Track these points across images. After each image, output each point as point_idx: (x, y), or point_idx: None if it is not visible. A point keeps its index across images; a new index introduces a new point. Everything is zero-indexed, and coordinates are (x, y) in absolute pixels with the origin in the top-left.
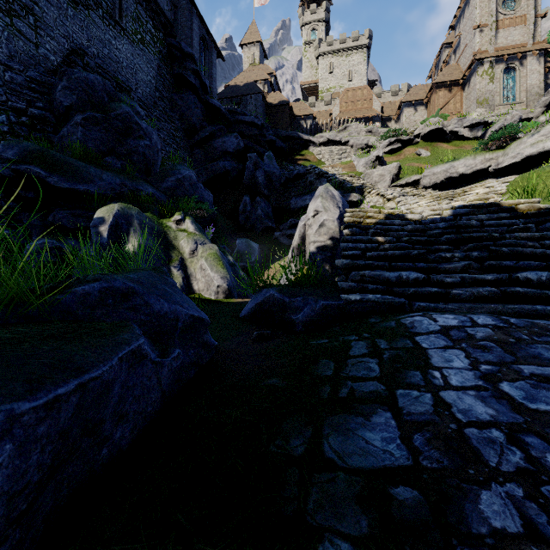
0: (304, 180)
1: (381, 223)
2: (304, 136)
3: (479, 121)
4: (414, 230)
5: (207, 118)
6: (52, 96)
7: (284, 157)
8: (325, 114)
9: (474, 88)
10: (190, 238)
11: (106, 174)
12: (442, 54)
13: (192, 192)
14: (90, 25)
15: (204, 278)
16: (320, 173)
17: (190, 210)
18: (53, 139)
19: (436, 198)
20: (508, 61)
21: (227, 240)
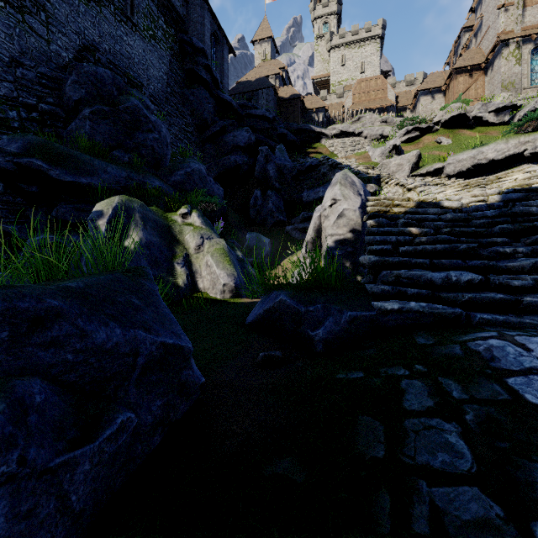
0: (317, 171)
1: (411, 212)
2: (316, 128)
3: (506, 105)
4: (454, 220)
5: (218, 113)
6: (62, 91)
7: (295, 150)
8: (337, 107)
9: (498, 72)
10: (196, 232)
11: (112, 166)
12: (461, 39)
13: (202, 185)
14: (102, 21)
15: (209, 276)
16: (333, 164)
17: (199, 204)
18: (63, 134)
19: (464, 187)
20: (537, 40)
21: (237, 234)
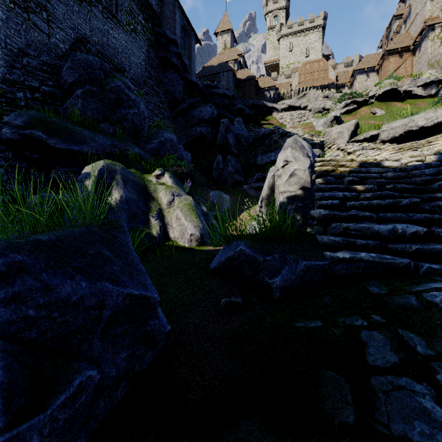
0: (269, 139)
1: (355, 172)
2: (268, 103)
3: (433, 80)
4: (395, 178)
5: (187, 92)
6: (60, 76)
7: (251, 122)
8: (286, 85)
9: (425, 52)
10: (168, 190)
11: (99, 136)
12: (392, 25)
13: (173, 152)
14: (92, 18)
15: (179, 227)
16: (283, 132)
17: (171, 167)
18: (60, 111)
19: (398, 150)
20: None
21: (202, 192)
